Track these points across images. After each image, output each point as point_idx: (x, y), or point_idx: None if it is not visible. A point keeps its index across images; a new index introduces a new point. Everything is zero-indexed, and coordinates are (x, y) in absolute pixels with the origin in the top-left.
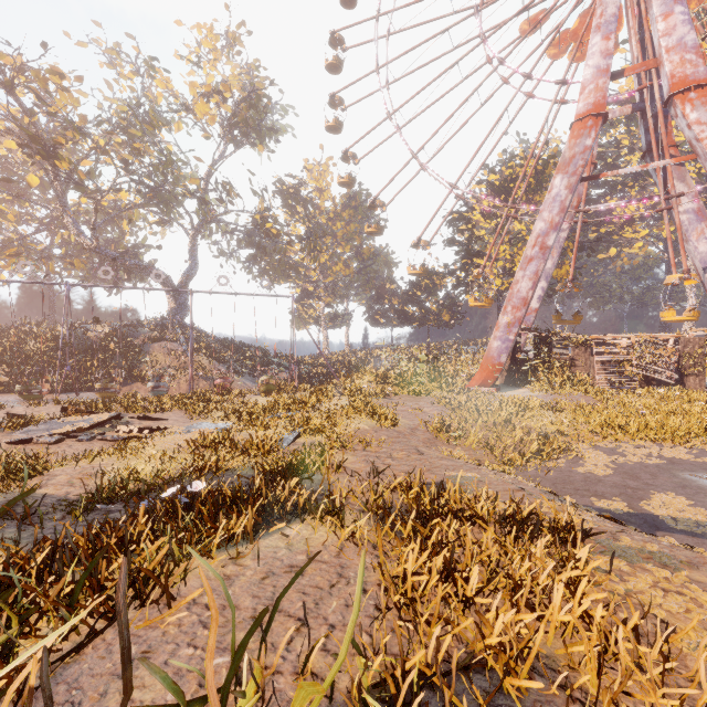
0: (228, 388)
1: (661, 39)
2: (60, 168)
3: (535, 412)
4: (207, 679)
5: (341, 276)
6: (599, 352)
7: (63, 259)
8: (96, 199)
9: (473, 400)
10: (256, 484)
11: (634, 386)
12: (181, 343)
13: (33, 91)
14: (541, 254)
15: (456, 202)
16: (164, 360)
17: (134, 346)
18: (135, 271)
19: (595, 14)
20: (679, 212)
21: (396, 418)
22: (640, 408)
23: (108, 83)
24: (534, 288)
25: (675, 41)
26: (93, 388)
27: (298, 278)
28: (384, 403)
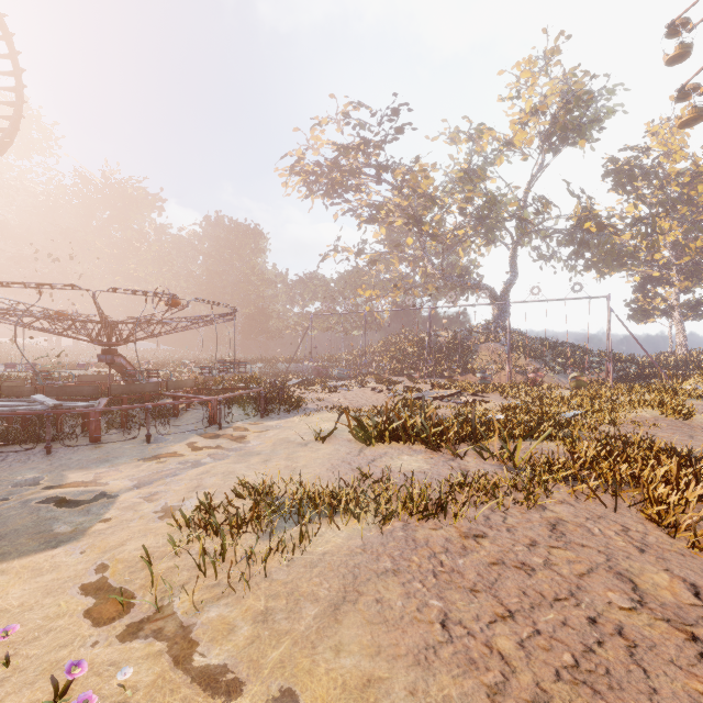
0: (539, 382)
1: None
2: (423, 230)
3: None
4: (494, 446)
5: None
6: None
7: (423, 286)
8: (443, 243)
9: None
10: (532, 424)
11: None
12: (502, 343)
13: (411, 187)
14: None
15: None
16: (488, 357)
17: (467, 346)
18: (467, 288)
19: None
20: None
21: (690, 413)
22: None
23: (450, 156)
24: None
25: None
26: (442, 376)
27: (635, 266)
28: None
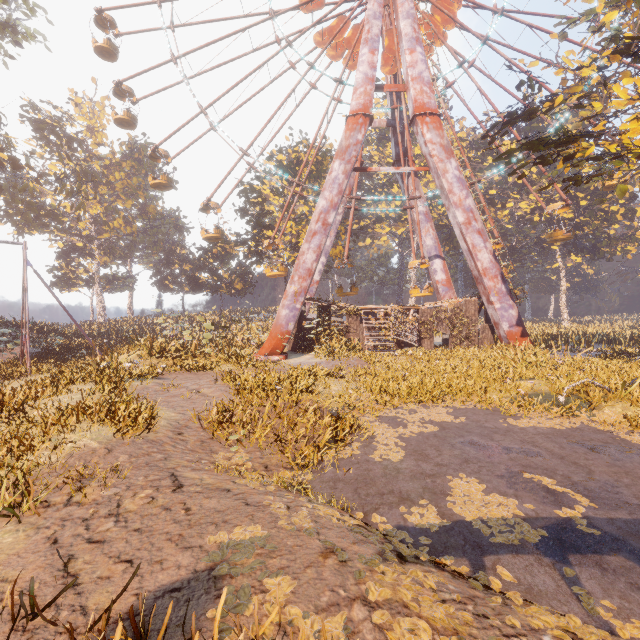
0: None
1: (408, 68)
2: None
3: (323, 383)
4: None
5: (122, 234)
6: (365, 320)
7: None
8: None
9: (261, 376)
10: None
11: (392, 348)
12: None
13: None
14: (324, 230)
15: (247, 170)
16: None
17: None
18: None
19: (364, 29)
20: (415, 213)
21: (153, 417)
22: (399, 368)
23: None
24: (317, 261)
25: (417, 73)
26: None
27: (59, 230)
28: (153, 386)
